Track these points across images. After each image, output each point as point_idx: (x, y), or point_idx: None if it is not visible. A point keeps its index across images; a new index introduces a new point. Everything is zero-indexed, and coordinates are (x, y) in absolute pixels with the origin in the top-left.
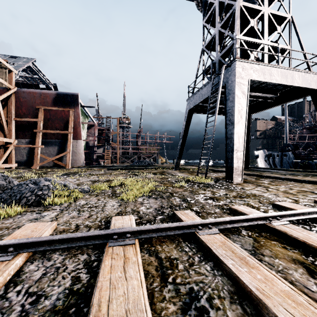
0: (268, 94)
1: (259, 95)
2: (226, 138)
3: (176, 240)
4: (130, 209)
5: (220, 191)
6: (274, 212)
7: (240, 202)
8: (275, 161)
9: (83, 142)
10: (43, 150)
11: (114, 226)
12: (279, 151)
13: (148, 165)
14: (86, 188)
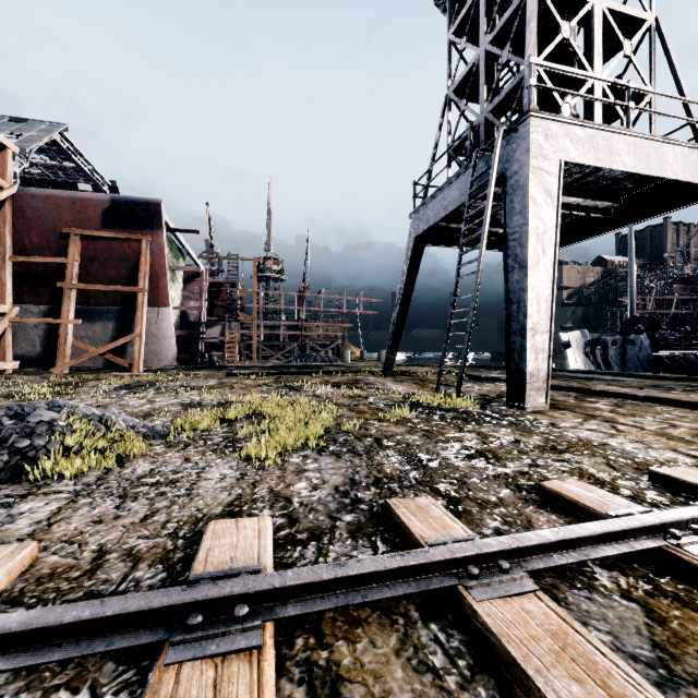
0: (600, 200)
1: (578, 204)
2: (506, 301)
3: (399, 617)
4: (265, 489)
5: (499, 434)
6: (662, 498)
7: (559, 465)
8: (608, 356)
9: (175, 313)
10: (81, 330)
11: (206, 562)
12: (617, 334)
13: (323, 365)
14: (161, 427)
